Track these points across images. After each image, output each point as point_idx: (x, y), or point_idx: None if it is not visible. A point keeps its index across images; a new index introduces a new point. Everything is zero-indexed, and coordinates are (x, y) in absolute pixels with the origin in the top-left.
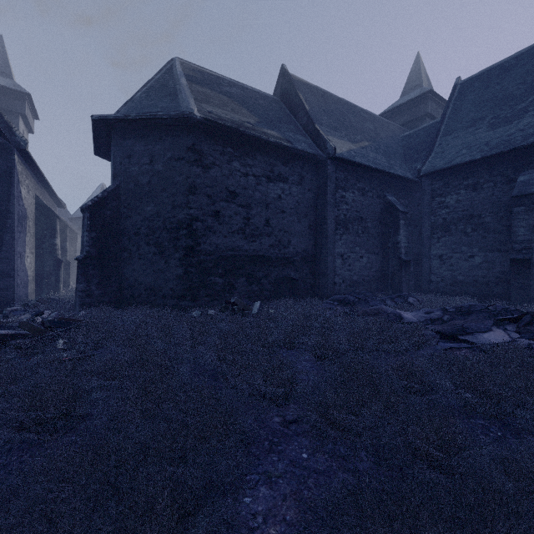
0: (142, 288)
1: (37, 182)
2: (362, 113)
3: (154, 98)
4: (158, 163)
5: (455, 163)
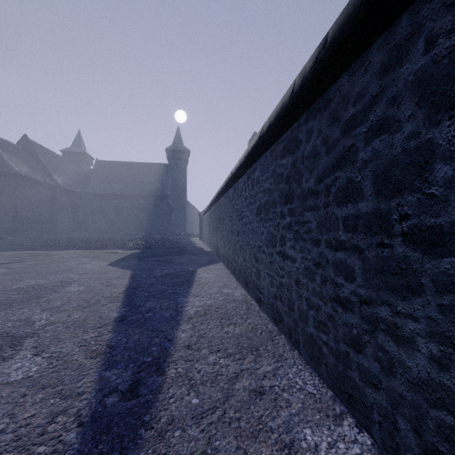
0: None
1: None
2: (58, 157)
3: None
4: None
5: (97, 192)
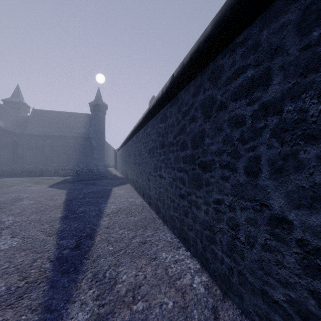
0: None
1: None
2: None
3: None
4: None
5: (33, 134)
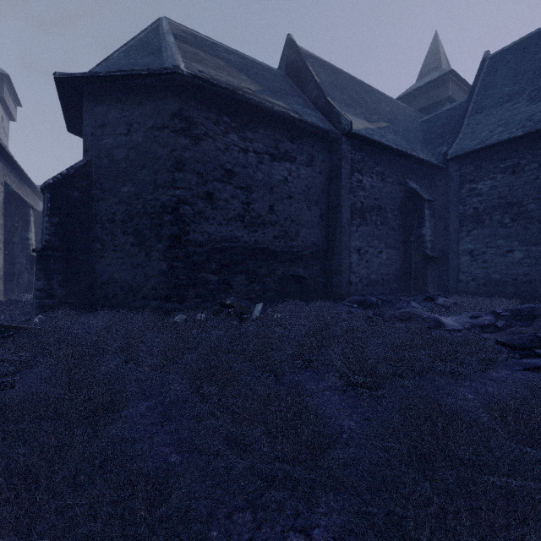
0: (117, 287)
1: (7, 167)
2: (377, 93)
3: (134, 57)
4: (137, 133)
5: (490, 142)
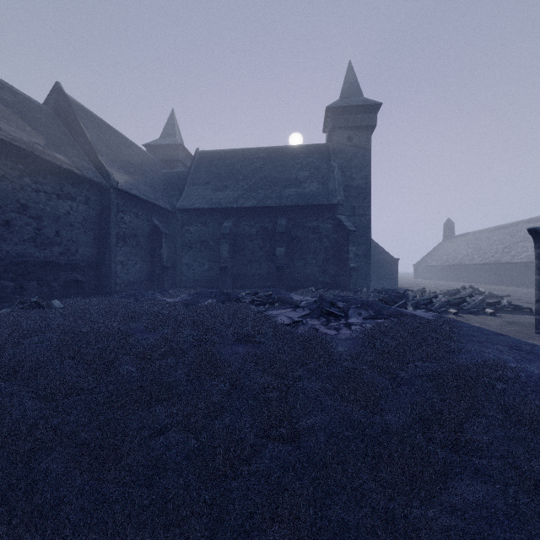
0: None
1: None
2: (132, 146)
3: None
4: None
5: (195, 207)
